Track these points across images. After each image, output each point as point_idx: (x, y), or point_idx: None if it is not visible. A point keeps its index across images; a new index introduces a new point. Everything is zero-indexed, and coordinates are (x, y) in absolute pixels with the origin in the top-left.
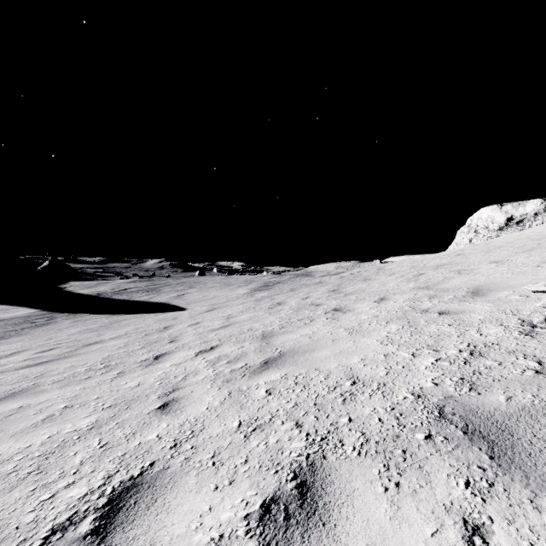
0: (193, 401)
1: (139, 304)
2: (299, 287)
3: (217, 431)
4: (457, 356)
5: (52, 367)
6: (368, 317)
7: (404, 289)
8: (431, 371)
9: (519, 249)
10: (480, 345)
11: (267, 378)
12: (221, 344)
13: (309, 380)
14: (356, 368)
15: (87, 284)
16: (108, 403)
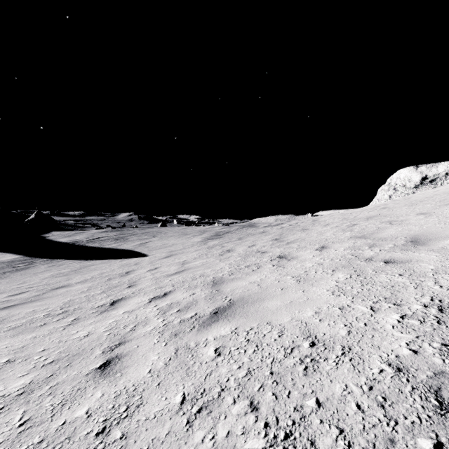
0: (136, 360)
1: (108, 250)
2: (246, 236)
3: (155, 409)
4: (425, 312)
5: (15, 311)
6: (312, 265)
7: (342, 238)
8: (401, 332)
9: (441, 202)
10: (446, 299)
11: (216, 332)
12: (174, 290)
13: (261, 337)
14: (311, 324)
15: (66, 234)
16: (51, 357)
